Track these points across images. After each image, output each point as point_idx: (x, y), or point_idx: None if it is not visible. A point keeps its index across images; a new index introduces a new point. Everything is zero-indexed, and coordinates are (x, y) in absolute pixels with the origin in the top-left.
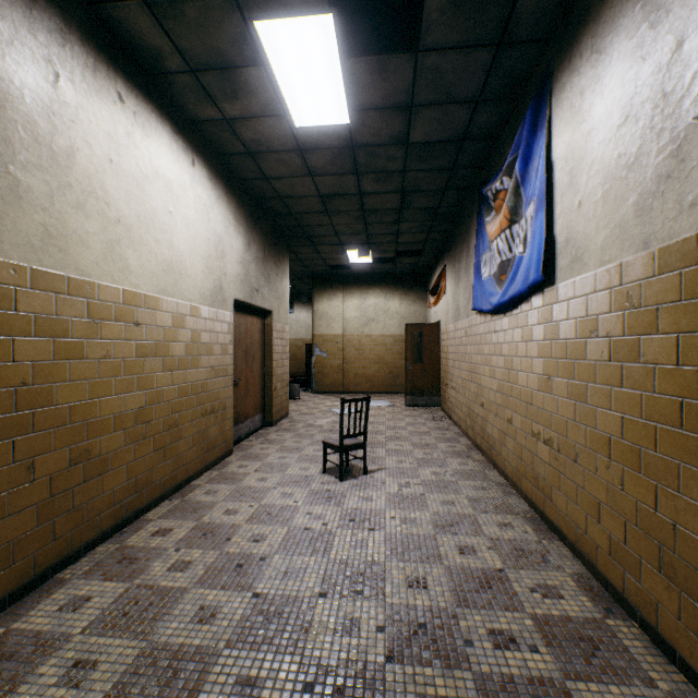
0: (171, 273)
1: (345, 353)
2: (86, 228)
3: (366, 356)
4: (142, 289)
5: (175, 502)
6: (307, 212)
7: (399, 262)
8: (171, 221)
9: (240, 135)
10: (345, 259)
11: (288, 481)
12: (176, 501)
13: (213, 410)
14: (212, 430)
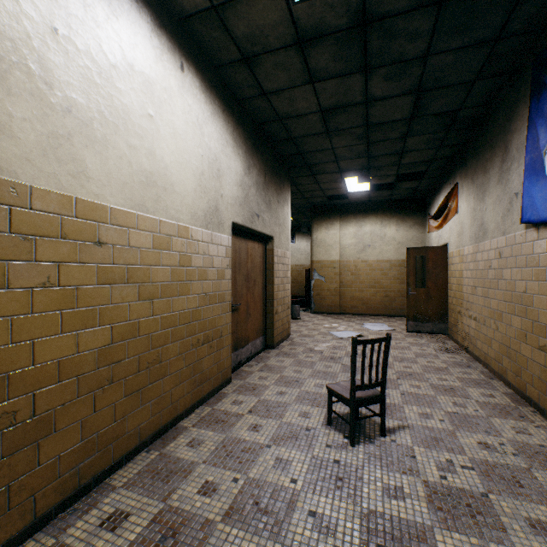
0: (152, 186)
1: (341, 278)
2: (7, 109)
3: (362, 280)
4: (107, 201)
5: (151, 455)
6: (306, 134)
7: (398, 187)
8: (152, 127)
9: (232, 32)
10: (342, 188)
11: (285, 435)
12: (153, 453)
13: (206, 339)
14: (205, 360)
